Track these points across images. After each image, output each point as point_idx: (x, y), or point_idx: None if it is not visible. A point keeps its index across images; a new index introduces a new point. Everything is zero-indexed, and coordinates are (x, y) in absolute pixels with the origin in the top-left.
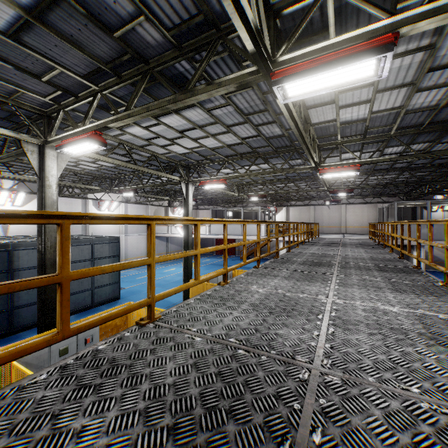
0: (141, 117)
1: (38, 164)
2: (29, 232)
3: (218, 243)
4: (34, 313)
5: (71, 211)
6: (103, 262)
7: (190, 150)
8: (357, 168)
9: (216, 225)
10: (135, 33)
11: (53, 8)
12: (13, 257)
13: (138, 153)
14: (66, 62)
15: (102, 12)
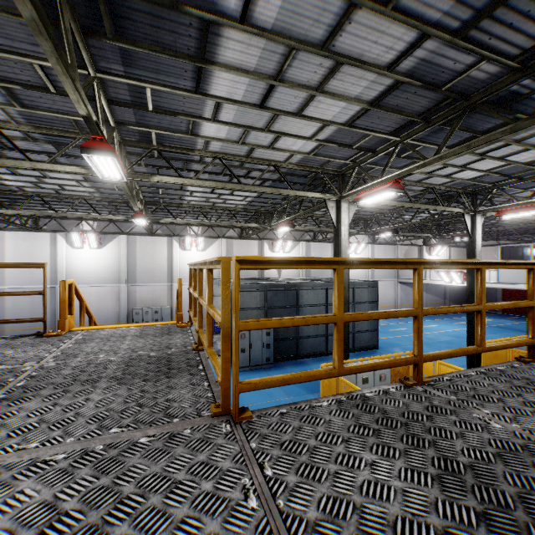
0: (457, 156)
1: (335, 217)
2: (293, 274)
3: (507, 297)
4: (311, 345)
5: (322, 255)
6: (362, 306)
7: (487, 172)
8: None
9: (510, 270)
10: (466, 77)
11: (392, 92)
12: (298, 295)
13: (410, 189)
14: (380, 127)
15: (437, 76)
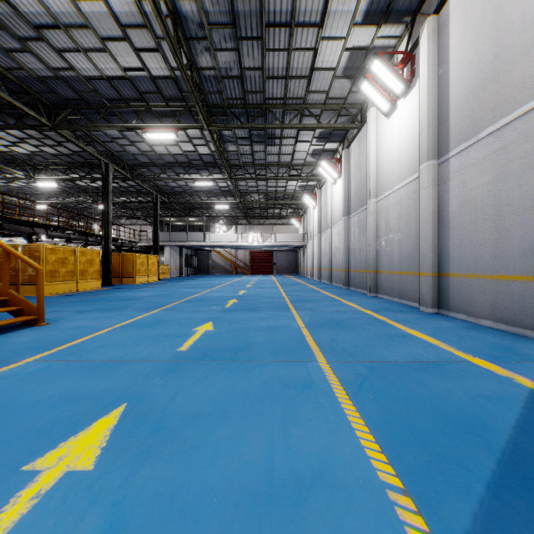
0: None
1: None
2: None
3: None
4: None
5: None
6: None
7: None
8: (52, 181)
9: None
10: None
11: None
12: None
13: None
14: None
15: None
